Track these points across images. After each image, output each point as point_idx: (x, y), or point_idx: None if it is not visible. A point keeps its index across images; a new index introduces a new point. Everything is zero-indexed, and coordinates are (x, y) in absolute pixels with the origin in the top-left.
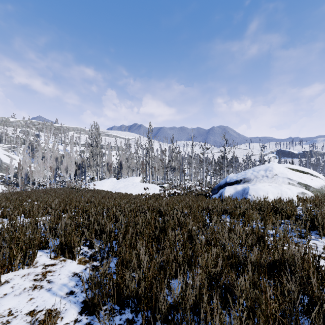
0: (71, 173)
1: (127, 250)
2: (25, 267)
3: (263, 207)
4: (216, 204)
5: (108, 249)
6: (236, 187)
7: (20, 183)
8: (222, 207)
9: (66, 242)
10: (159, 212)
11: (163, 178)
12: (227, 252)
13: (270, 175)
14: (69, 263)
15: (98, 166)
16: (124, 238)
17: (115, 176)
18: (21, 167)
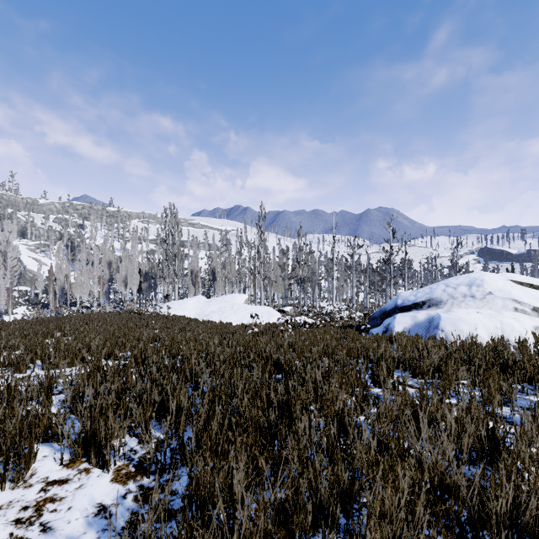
0: (133, 288)
1: (208, 464)
2: (7, 487)
3: (475, 358)
4: (383, 351)
5: (174, 451)
6: (415, 314)
7: (51, 303)
8: (396, 357)
9: (92, 434)
10: (277, 363)
11: (283, 296)
12: (426, 473)
13: (479, 294)
14: (95, 479)
15: (176, 276)
16: (206, 426)
17: (204, 293)
18: (54, 278)
